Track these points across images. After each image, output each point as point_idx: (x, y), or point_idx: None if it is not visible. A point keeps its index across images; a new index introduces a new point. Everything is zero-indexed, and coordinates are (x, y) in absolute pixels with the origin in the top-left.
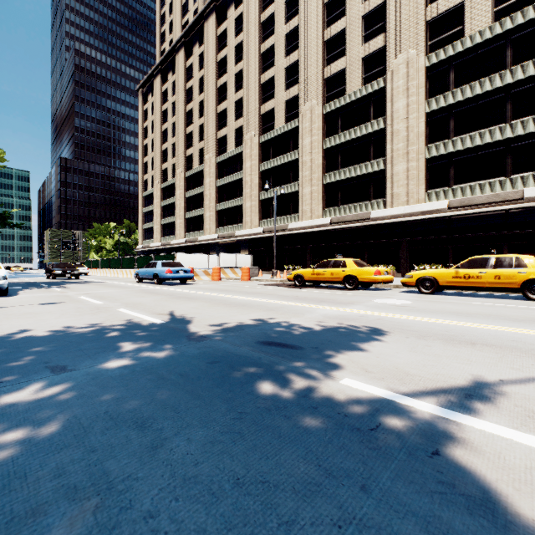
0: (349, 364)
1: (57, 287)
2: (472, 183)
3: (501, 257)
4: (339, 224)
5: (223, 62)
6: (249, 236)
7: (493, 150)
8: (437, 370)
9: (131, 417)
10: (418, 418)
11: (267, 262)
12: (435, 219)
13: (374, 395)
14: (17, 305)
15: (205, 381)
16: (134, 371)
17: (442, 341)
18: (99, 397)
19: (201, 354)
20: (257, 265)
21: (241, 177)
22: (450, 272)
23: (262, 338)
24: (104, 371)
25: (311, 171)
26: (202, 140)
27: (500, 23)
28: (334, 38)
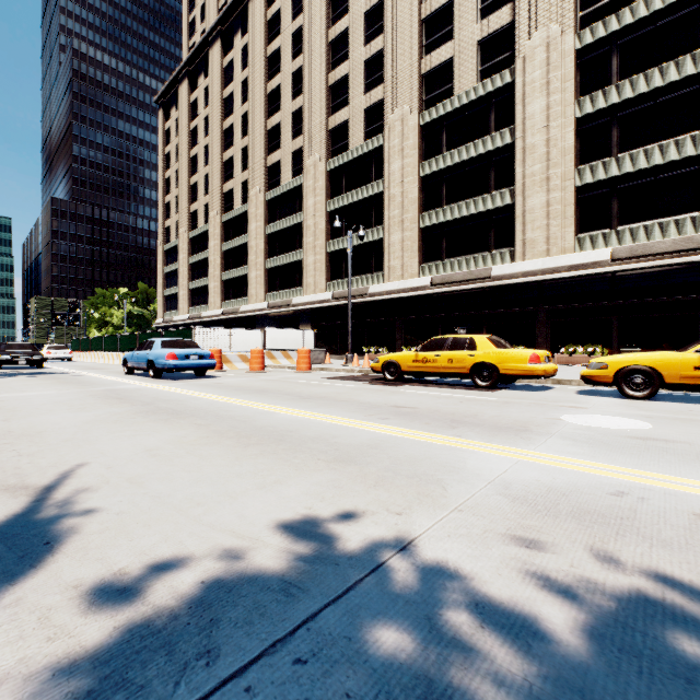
0: None
1: None
2: (648, 222)
3: None
4: (444, 286)
5: (275, 57)
6: (312, 305)
7: (681, 171)
8: None
9: None
10: None
11: (339, 343)
12: (590, 277)
13: None
14: None
15: None
16: None
17: None
18: None
19: None
20: (323, 346)
21: (300, 221)
22: (688, 357)
23: None
24: None
25: (402, 210)
26: (246, 170)
27: None
28: (436, 15)
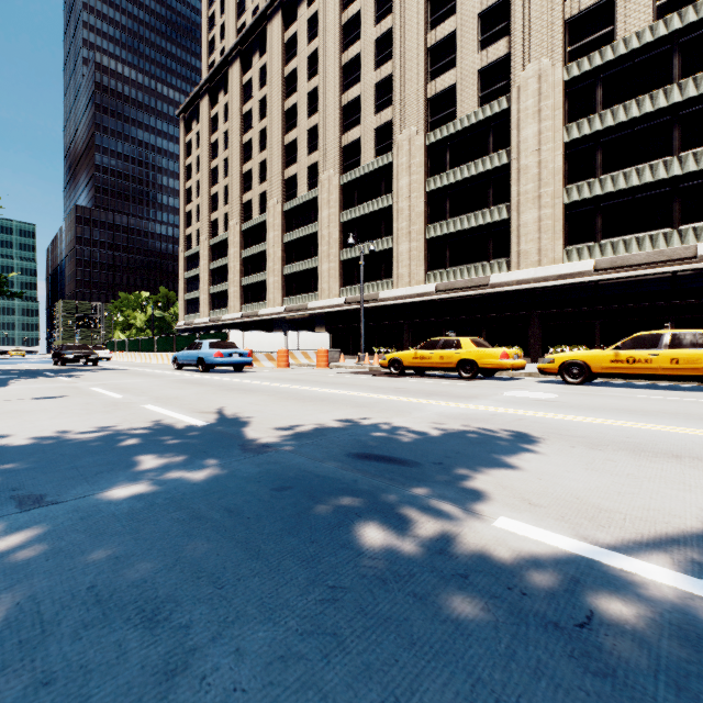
0: (498, 492)
1: (65, 375)
2: (627, 237)
3: (680, 334)
4: (448, 292)
5: (292, 77)
6: (327, 309)
7: (655, 192)
8: (644, 502)
9: (135, 598)
10: (655, 598)
11: (351, 344)
12: (576, 285)
13: (560, 550)
14: (0, 400)
15: (268, 523)
16: (152, 505)
17: (628, 452)
18: (84, 555)
19: (262, 475)
20: (337, 347)
21: (315, 230)
22: (607, 354)
23: (354, 448)
24: (105, 505)
25: (409, 222)
26: (264, 182)
27: (664, 22)
28: (441, 44)
